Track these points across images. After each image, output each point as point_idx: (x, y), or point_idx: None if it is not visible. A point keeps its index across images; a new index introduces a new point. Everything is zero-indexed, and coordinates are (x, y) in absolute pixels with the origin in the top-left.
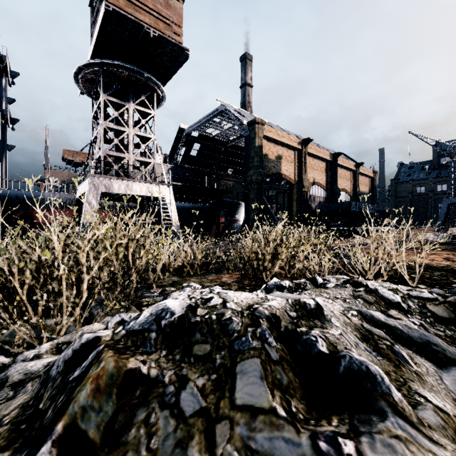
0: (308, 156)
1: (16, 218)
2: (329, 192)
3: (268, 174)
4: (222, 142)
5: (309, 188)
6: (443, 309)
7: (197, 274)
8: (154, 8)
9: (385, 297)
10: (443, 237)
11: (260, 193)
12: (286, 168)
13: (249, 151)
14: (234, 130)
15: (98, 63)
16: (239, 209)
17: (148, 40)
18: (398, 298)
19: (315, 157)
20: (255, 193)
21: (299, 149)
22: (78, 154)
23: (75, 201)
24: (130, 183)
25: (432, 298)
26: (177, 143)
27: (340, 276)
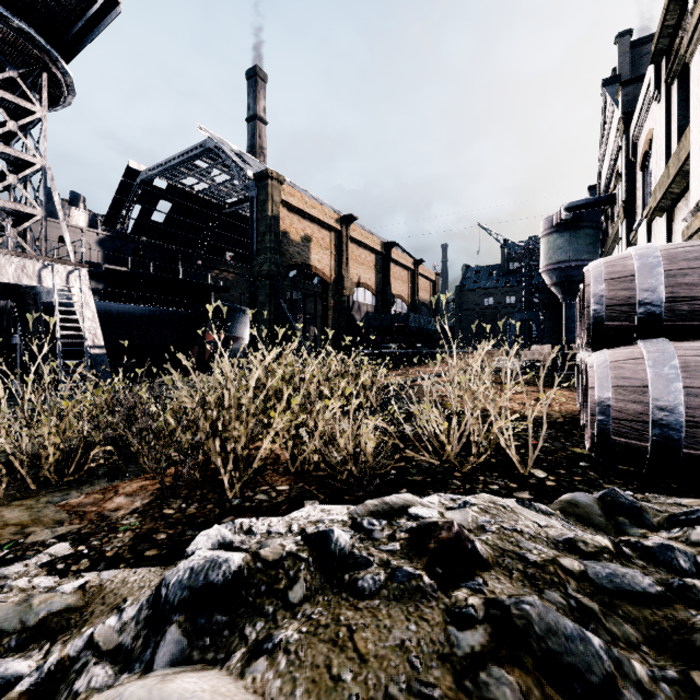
0: (351, 242)
1: None
2: (380, 299)
3: (290, 264)
4: (213, 206)
5: (352, 291)
6: None
7: (50, 487)
8: None
9: (564, 663)
10: (519, 364)
11: (275, 294)
12: (318, 257)
13: (257, 223)
14: (233, 186)
15: None
16: (241, 319)
17: None
18: (601, 651)
19: (361, 244)
20: (267, 293)
21: (338, 231)
22: None
23: None
24: None
25: (656, 593)
26: (123, 195)
27: (399, 496)
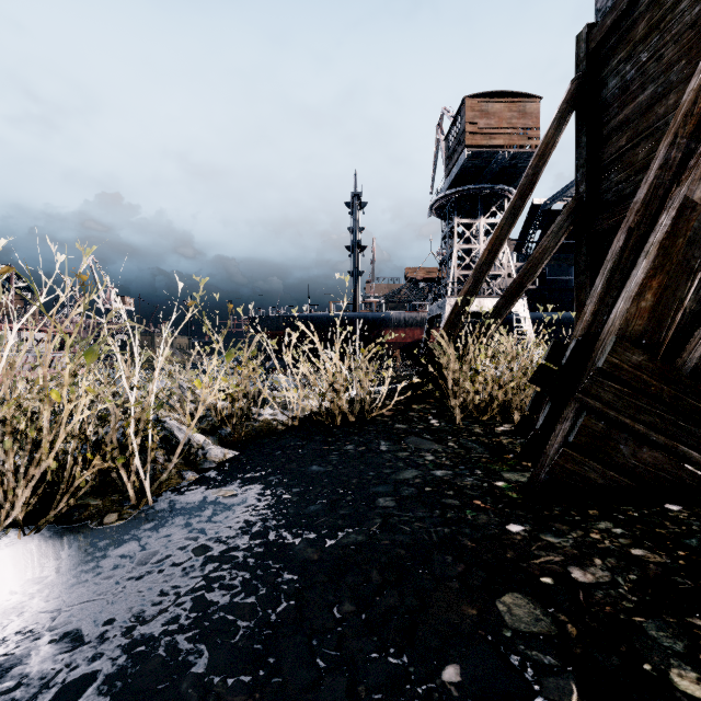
0: None
1: (371, 338)
2: None
3: None
4: None
5: None
6: None
7: None
8: (508, 126)
9: None
10: None
11: None
12: None
13: None
14: None
15: (453, 193)
16: None
17: (503, 161)
18: None
19: None
20: None
21: None
22: (418, 271)
23: (427, 320)
24: (482, 300)
25: None
26: (527, 227)
27: None
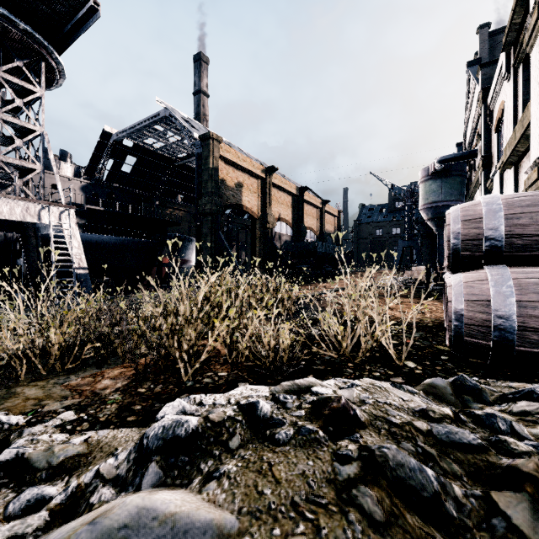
0: (273, 187)
1: None
2: (295, 230)
3: (227, 204)
4: (168, 159)
5: (274, 224)
6: (530, 508)
7: (55, 372)
8: None
9: (407, 485)
10: (402, 281)
11: (215, 227)
12: (248, 199)
13: (201, 173)
14: (183, 144)
15: None
16: (189, 246)
17: None
18: (433, 478)
19: (281, 189)
20: (209, 227)
21: (263, 178)
22: None
23: None
24: None
25: (477, 444)
26: (99, 152)
27: (305, 379)
